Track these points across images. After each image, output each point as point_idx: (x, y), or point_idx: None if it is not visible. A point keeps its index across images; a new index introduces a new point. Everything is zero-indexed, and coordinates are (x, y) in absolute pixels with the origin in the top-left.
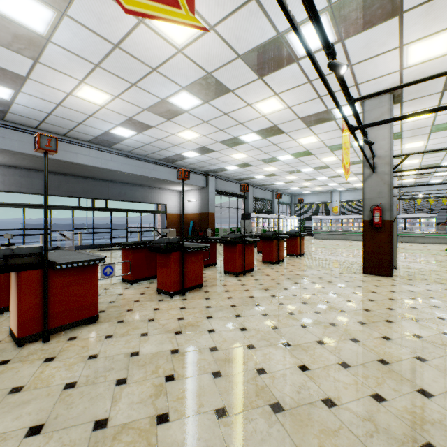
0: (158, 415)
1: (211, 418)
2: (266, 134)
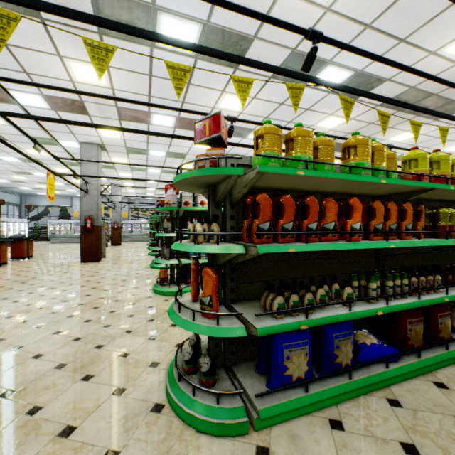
0: None
1: None
2: None
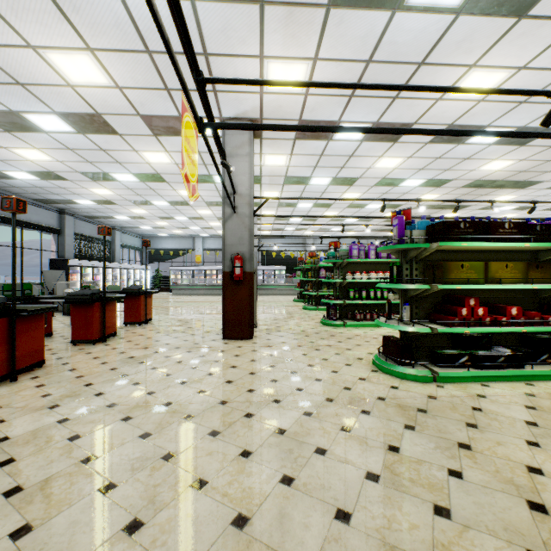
0: None
1: None
2: (84, 126)
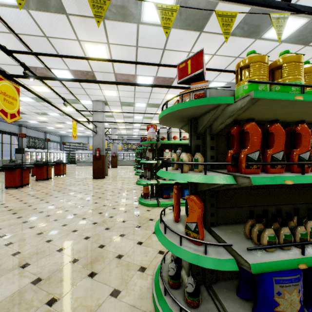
0: None
1: (16, 219)
2: (39, 100)
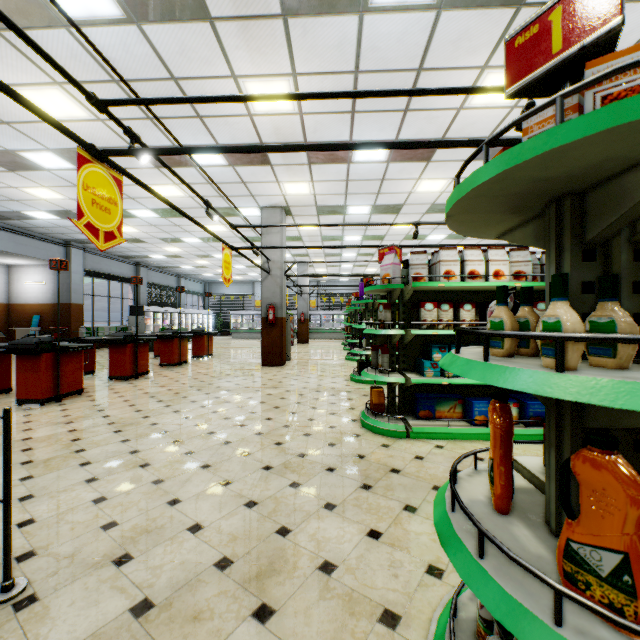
0: (76, 451)
1: (119, 443)
2: (166, 214)
